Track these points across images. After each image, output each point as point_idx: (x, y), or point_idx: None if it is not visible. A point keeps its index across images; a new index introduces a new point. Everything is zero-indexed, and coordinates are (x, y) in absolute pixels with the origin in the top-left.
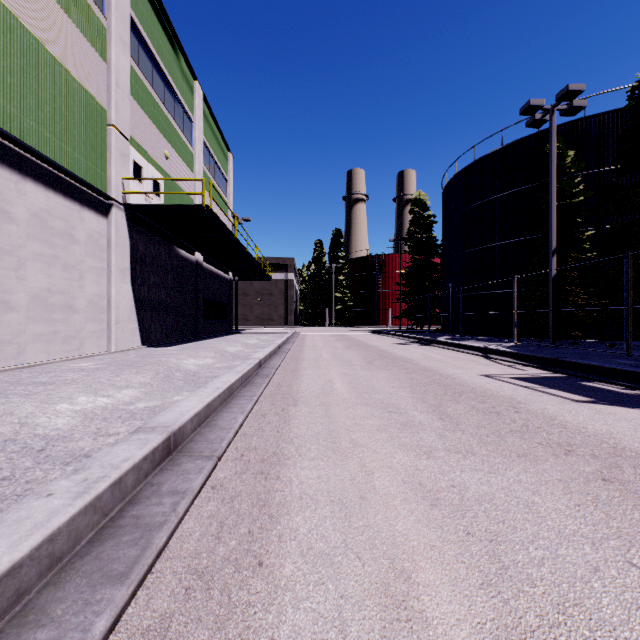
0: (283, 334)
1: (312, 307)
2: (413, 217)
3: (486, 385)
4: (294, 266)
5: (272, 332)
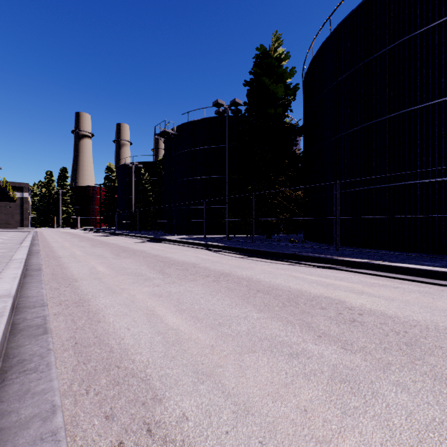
0: (25, 232)
1: (44, 215)
2: (106, 175)
3: (89, 236)
4: (29, 188)
5: (19, 230)
